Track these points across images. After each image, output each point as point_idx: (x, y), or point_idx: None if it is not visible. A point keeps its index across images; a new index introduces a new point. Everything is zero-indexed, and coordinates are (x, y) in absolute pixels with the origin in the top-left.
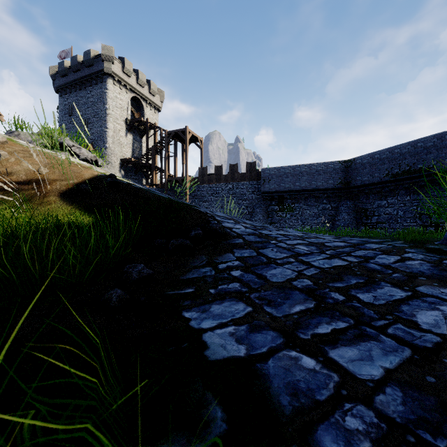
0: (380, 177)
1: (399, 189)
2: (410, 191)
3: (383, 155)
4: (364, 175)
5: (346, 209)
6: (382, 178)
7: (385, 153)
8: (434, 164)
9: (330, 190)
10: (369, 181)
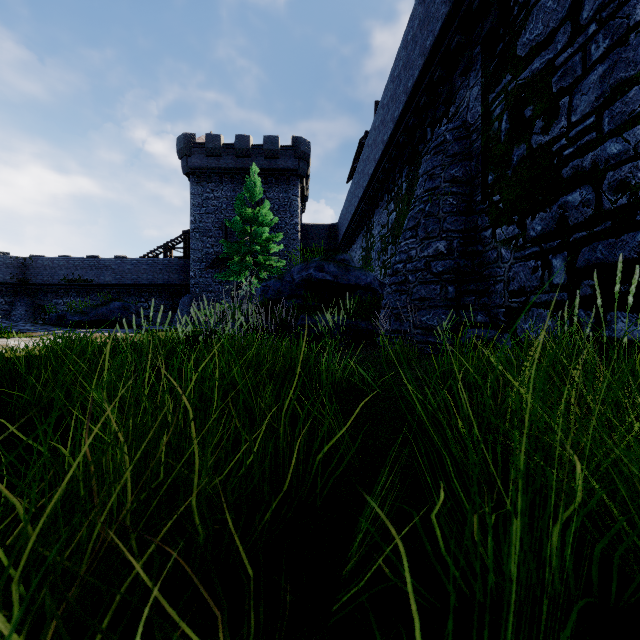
0: (57, 280)
1: (72, 292)
2: (80, 294)
3: (59, 262)
4: (43, 276)
5: (23, 305)
6: (59, 281)
7: (61, 261)
8: (94, 278)
9: (4, 284)
10: (47, 282)
